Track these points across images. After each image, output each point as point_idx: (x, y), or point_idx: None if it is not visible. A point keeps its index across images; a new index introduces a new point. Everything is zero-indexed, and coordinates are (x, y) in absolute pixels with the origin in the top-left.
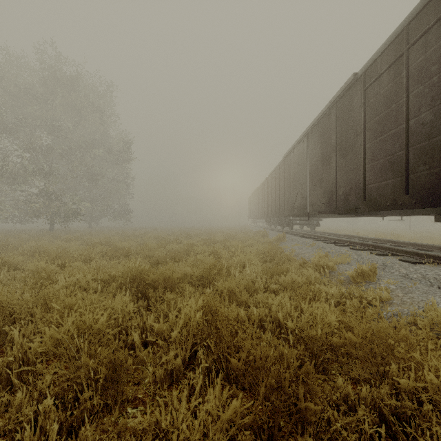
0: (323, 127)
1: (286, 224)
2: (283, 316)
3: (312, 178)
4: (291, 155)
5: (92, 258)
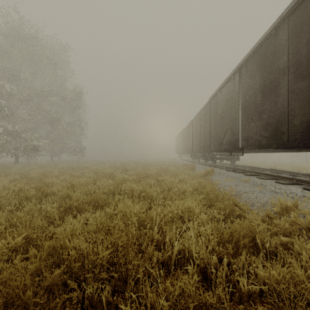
0: (264, 54)
1: (210, 159)
2: None
3: (247, 112)
4: (218, 95)
5: None
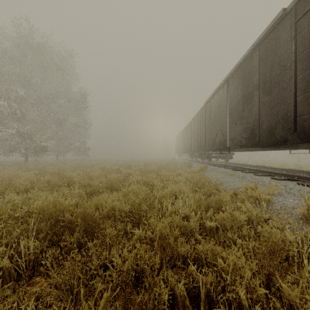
0: (244, 71)
1: (206, 157)
2: (245, 295)
3: (232, 117)
4: (212, 100)
5: (33, 187)
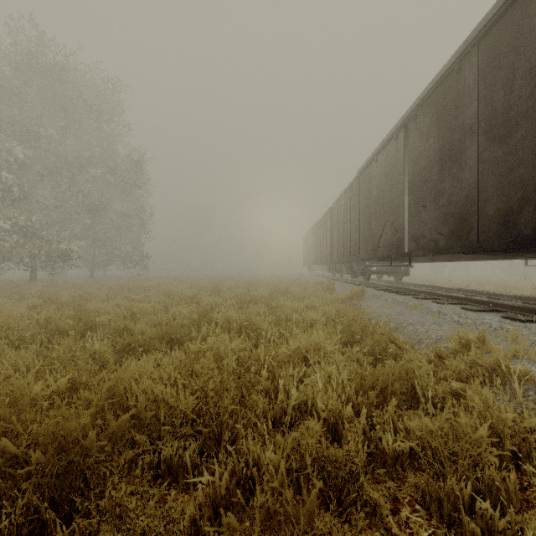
0: (443, 100)
1: (361, 273)
2: None
3: (416, 195)
4: (373, 166)
5: (6, 338)
